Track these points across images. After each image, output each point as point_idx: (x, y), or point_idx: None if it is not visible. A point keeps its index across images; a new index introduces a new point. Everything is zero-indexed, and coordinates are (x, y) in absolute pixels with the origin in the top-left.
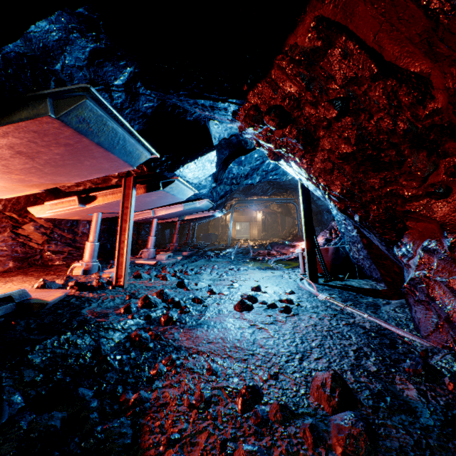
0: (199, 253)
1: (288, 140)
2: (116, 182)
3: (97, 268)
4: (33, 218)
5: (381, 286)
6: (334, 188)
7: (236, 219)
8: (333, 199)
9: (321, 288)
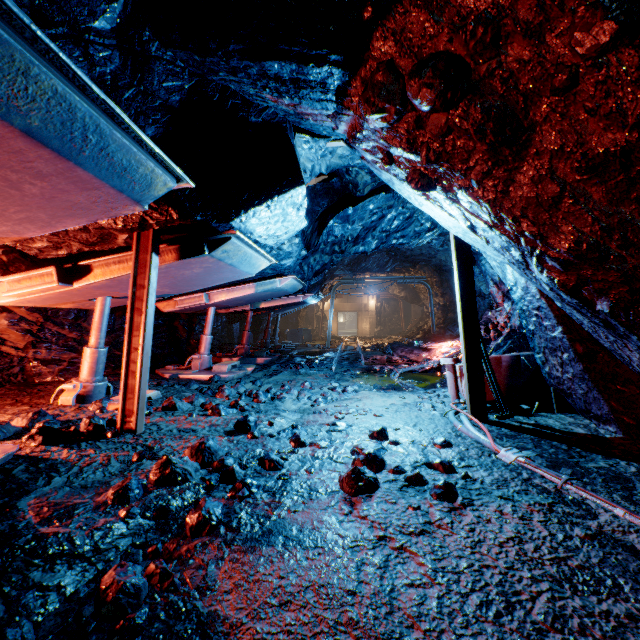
0: (283, 359)
1: (456, 139)
2: (125, 241)
3: (103, 392)
4: (7, 306)
5: (608, 429)
6: (558, 240)
7: (339, 307)
8: (551, 266)
9: (498, 434)
